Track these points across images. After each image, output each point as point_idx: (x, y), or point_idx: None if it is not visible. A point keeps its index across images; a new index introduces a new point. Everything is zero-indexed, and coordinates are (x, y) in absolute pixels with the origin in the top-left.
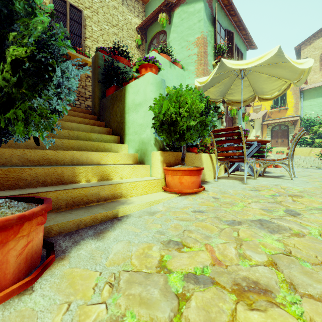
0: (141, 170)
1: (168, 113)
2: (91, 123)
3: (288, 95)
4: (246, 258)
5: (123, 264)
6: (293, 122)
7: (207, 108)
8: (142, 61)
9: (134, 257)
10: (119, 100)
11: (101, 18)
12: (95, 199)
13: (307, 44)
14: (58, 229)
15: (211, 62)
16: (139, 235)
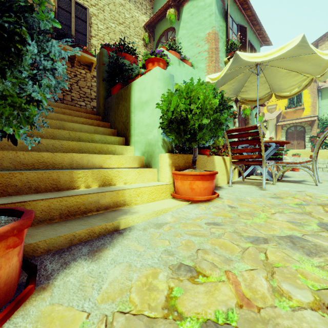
0: (148, 174)
1: (178, 111)
2: (95, 124)
3: (305, 94)
4: (284, 295)
5: (119, 301)
6: (310, 122)
7: (221, 104)
8: (149, 54)
9: (134, 289)
10: (125, 99)
11: (108, 16)
12: (94, 208)
13: (325, 40)
14: (45, 246)
15: (223, 59)
16: (142, 256)
